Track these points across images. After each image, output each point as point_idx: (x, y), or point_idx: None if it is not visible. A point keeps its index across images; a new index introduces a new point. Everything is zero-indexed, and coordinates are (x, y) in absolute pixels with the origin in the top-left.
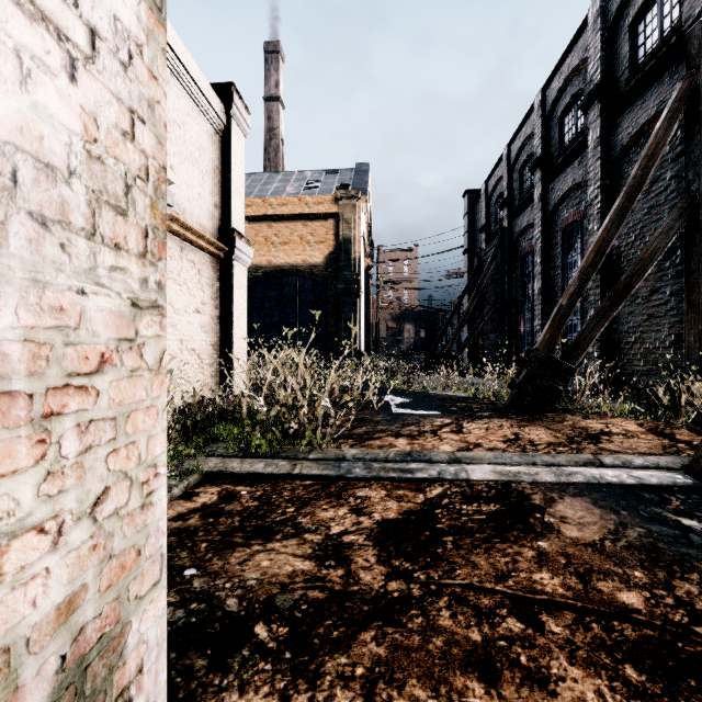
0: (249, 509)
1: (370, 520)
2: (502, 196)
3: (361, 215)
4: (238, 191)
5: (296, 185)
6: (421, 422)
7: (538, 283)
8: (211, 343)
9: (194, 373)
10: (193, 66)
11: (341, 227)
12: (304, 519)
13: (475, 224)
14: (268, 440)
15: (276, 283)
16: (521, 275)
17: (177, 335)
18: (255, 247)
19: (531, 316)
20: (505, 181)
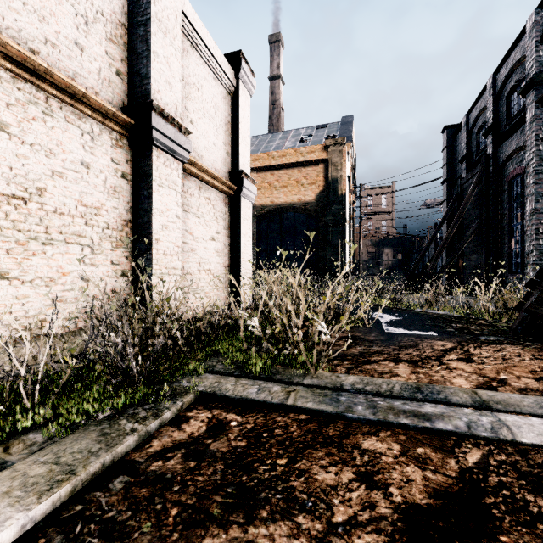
0: (235, 452)
1: (387, 501)
2: (485, 126)
3: (346, 158)
4: (245, 140)
5: (293, 140)
6: (419, 345)
7: (530, 204)
8: (223, 265)
9: (210, 289)
10: (208, 38)
11: (329, 170)
12: (298, 482)
13: (454, 156)
14: (262, 360)
15: (278, 218)
16: (508, 198)
17: (196, 258)
18: (261, 191)
19: (520, 237)
20: (489, 110)
